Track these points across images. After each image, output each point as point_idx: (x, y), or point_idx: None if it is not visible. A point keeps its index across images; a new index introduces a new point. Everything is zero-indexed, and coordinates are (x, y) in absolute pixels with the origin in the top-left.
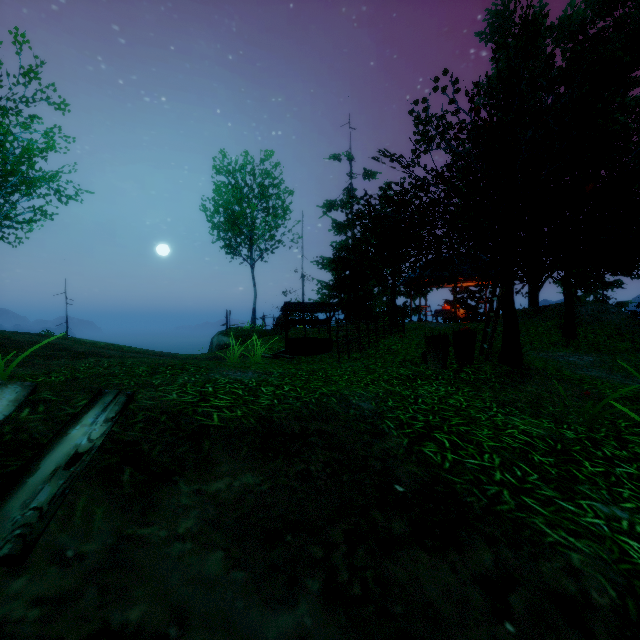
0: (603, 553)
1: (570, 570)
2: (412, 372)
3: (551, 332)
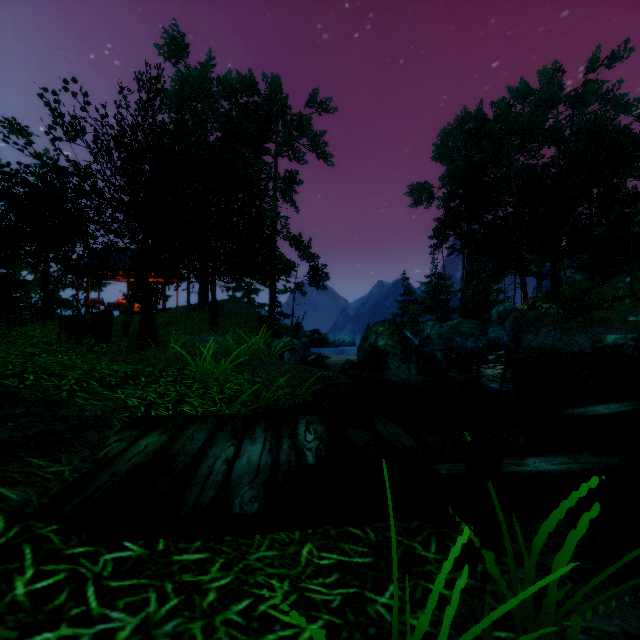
0: (111, 404)
1: (81, 410)
2: (41, 350)
3: (203, 321)
